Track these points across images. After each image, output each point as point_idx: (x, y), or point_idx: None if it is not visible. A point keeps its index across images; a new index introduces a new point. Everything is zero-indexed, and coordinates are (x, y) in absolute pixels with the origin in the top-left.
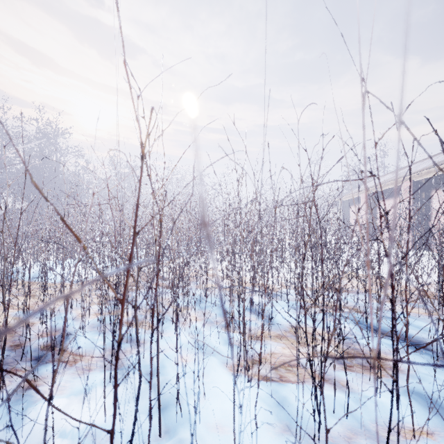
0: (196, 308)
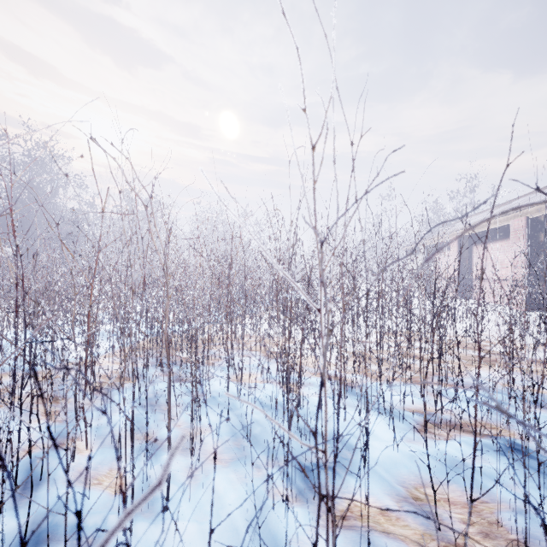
0: (221, 431)
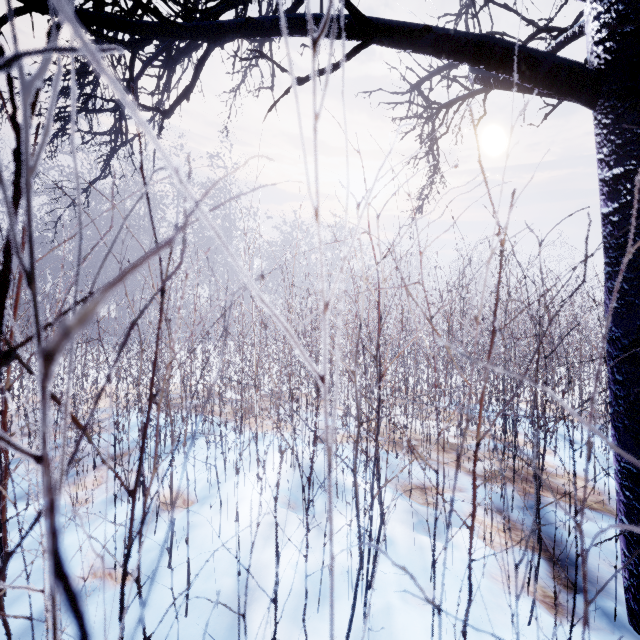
0: None
